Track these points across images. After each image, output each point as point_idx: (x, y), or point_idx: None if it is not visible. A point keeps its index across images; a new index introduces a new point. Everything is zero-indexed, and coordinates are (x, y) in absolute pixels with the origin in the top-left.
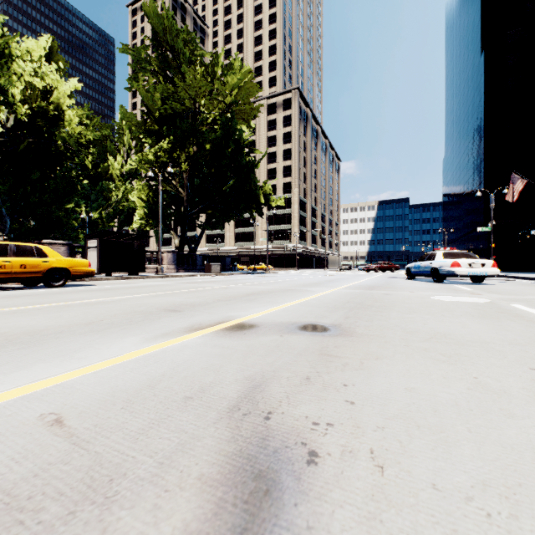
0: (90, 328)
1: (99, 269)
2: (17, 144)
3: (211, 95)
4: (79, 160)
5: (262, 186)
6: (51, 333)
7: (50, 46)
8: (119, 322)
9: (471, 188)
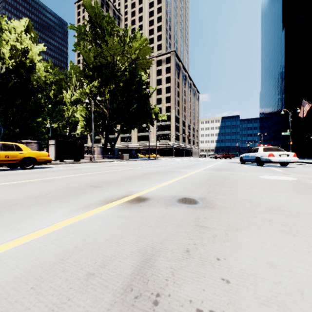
0: (37, 201)
1: (55, 157)
2: (8, 83)
3: (123, 54)
4: (46, 93)
5: (153, 108)
6: (8, 205)
7: (27, 25)
8: (57, 195)
9: (277, 109)
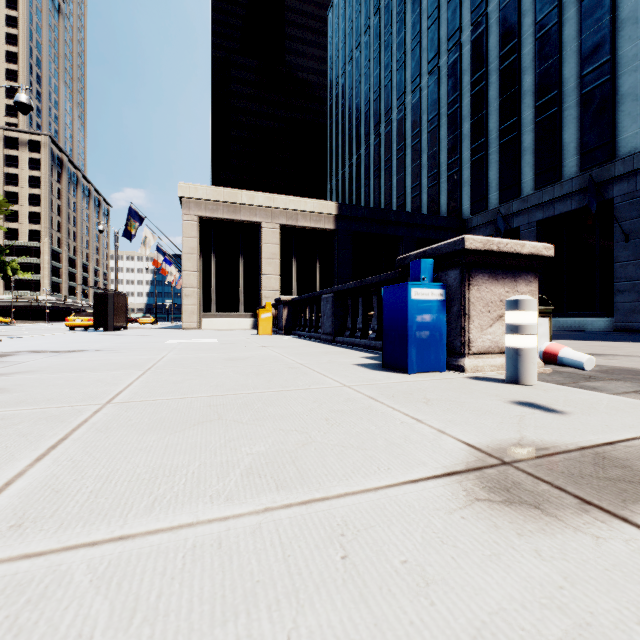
0: None
1: None
2: None
3: None
4: None
5: (11, 263)
6: None
7: None
8: None
9: None
